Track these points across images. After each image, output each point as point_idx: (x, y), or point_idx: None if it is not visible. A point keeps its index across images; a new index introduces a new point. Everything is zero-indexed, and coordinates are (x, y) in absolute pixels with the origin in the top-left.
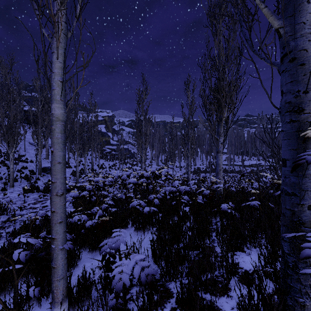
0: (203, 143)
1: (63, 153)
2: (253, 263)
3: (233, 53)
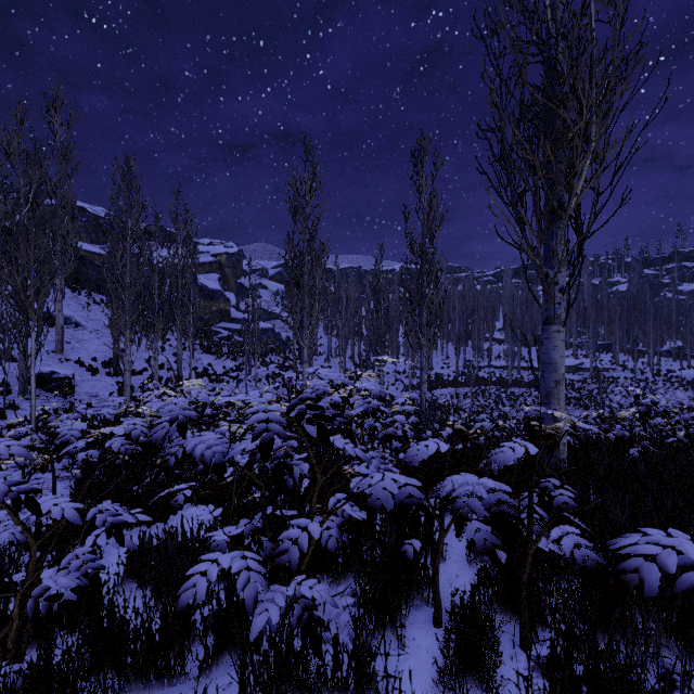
0: (448, 318)
1: None
2: None
3: None
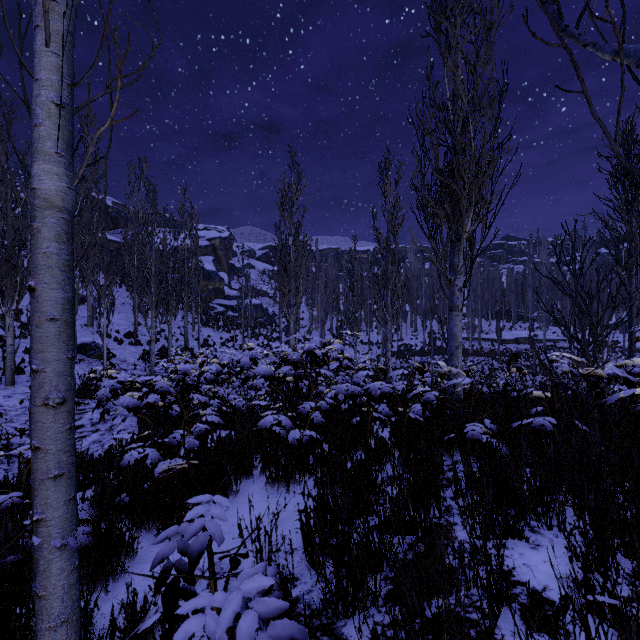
0: (417, 294)
1: (64, 294)
2: (550, 569)
3: (484, 92)
